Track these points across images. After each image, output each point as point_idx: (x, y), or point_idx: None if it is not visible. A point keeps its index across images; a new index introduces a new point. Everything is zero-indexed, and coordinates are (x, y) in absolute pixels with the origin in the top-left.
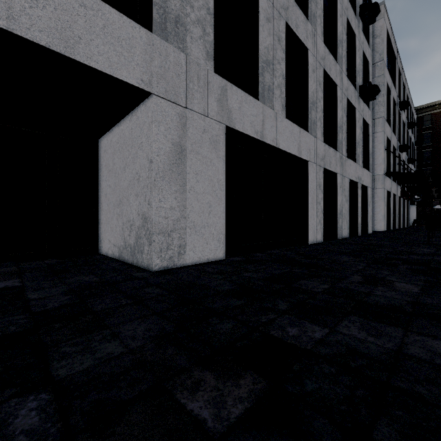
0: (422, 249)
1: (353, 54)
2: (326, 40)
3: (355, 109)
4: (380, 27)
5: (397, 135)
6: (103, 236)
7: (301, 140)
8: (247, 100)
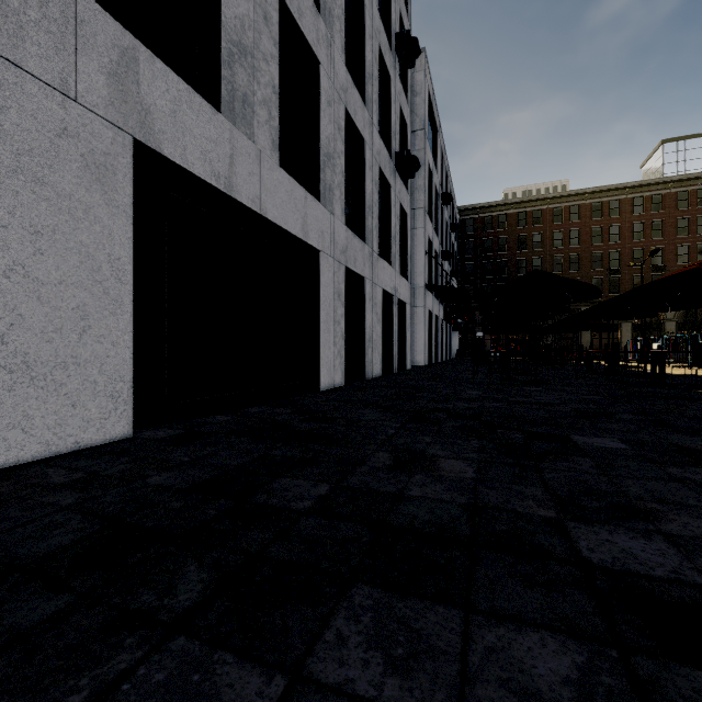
0: (469, 391)
1: (387, 105)
2: (351, 66)
3: (391, 186)
4: (421, 83)
5: (440, 237)
6: None
7: (308, 212)
8: (194, 104)
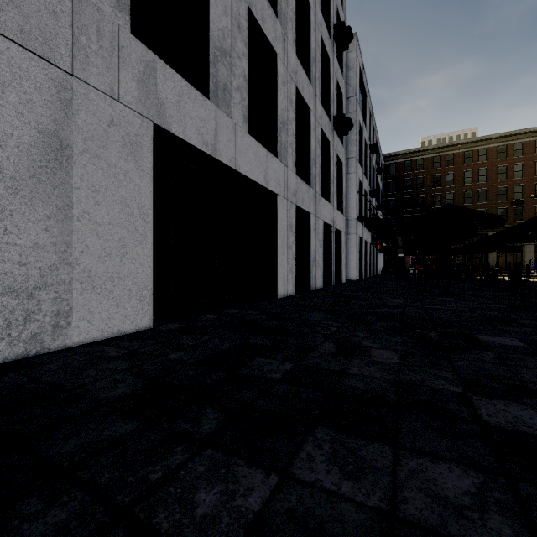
0: (393, 300)
1: (327, 80)
2: (299, 53)
3: (330, 142)
4: (353, 60)
5: (368, 179)
6: None
7: (269, 166)
8: (191, 95)
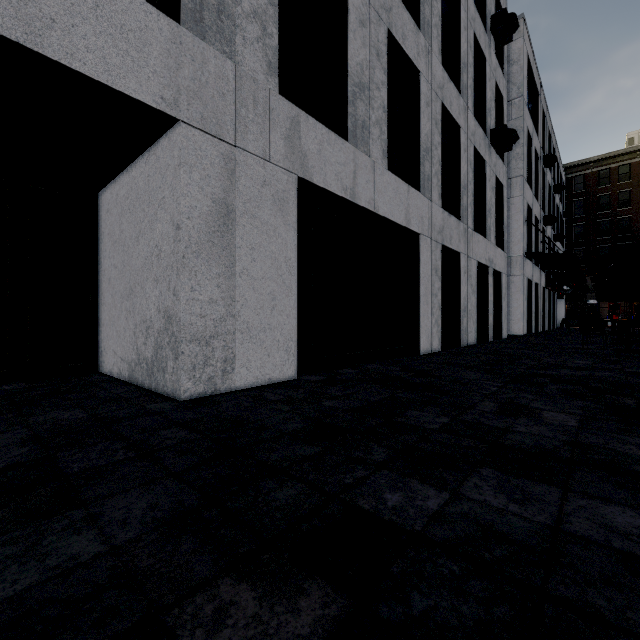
0: (576, 361)
1: (482, 85)
2: (446, 61)
3: (485, 162)
4: (519, 50)
5: (541, 202)
6: (105, 344)
7: (410, 203)
8: (331, 141)
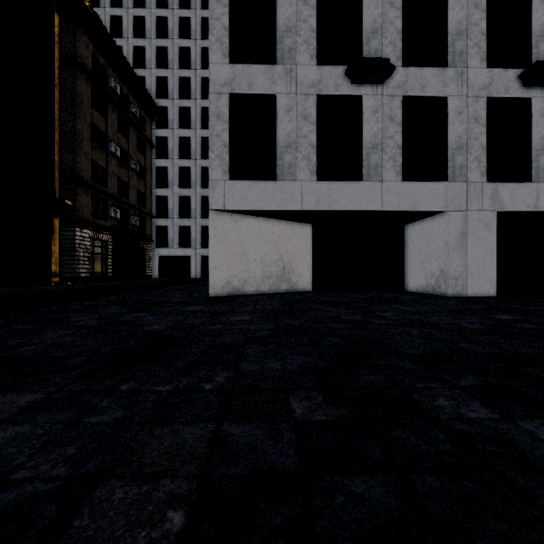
0: None
1: None
2: None
3: None
4: None
5: None
6: (408, 280)
7: None
8: (518, 187)
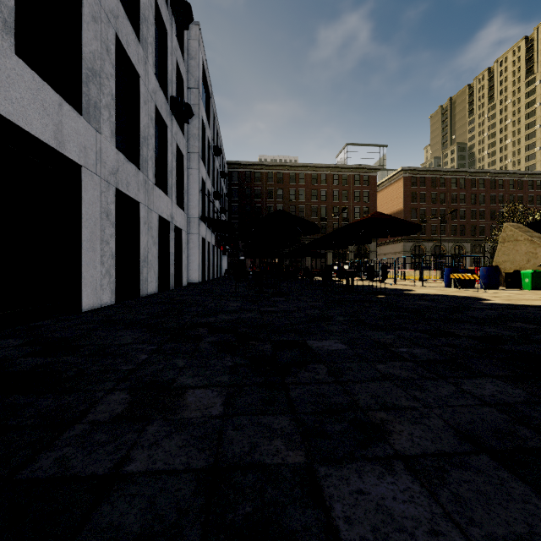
0: (231, 304)
1: (164, 54)
2: None
3: (167, 126)
4: (196, 50)
5: (212, 180)
6: None
7: (64, 121)
8: None
